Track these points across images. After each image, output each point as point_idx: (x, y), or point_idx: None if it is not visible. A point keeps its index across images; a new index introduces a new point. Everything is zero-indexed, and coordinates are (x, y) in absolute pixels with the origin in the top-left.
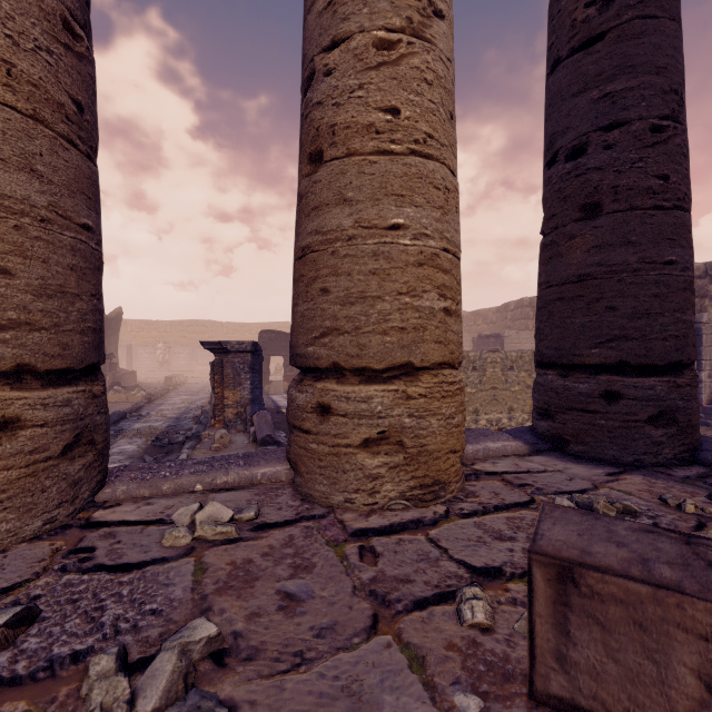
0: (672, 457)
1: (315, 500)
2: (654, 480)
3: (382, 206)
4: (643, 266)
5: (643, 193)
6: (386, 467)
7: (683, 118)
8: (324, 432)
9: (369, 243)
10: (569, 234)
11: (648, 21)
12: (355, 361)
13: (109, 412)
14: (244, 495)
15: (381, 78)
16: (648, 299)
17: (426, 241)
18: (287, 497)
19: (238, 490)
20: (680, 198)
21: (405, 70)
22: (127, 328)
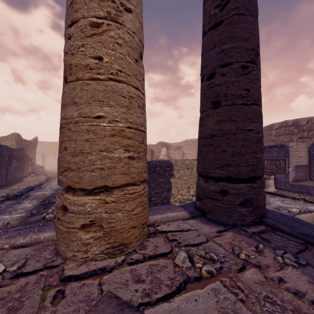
0: (250, 221)
1: (60, 254)
2: (237, 235)
3: (92, 106)
4: (237, 131)
5: (238, 97)
6: (93, 239)
7: (258, 62)
8: (63, 220)
9: (85, 125)
10: (207, 114)
11: (240, 16)
12: (77, 185)
13: (26, 186)
14: (27, 251)
15: (92, 41)
16: (239, 147)
17: (116, 124)
18: (48, 252)
19: (27, 247)
20: (255, 99)
21: (106, 38)
22: (42, 145)
